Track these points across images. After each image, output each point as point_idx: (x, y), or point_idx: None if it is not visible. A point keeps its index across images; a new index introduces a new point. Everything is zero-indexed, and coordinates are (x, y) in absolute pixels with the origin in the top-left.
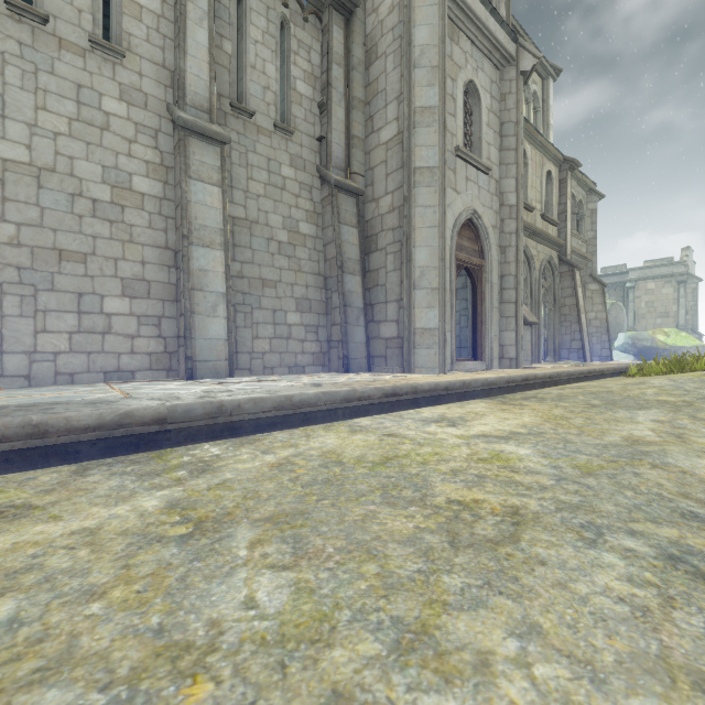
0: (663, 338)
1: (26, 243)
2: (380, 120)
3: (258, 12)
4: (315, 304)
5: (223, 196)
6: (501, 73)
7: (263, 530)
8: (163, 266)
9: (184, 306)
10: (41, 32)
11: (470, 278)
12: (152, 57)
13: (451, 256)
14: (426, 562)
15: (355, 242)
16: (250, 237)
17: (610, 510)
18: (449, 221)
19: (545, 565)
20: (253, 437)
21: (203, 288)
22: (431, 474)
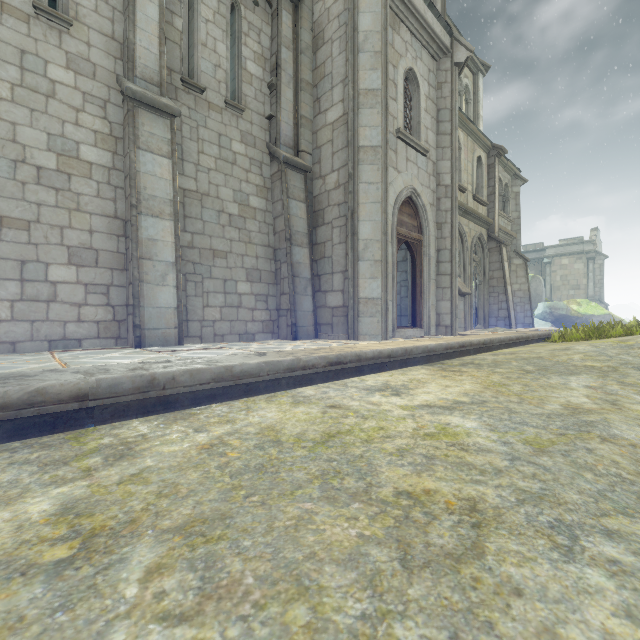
0: (576, 308)
1: None
2: (327, 102)
3: None
4: (265, 274)
5: (172, 168)
6: (438, 63)
7: (169, 548)
8: (112, 235)
9: (132, 275)
10: None
11: (410, 251)
12: (101, 28)
13: (392, 230)
14: (373, 598)
15: (303, 216)
16: (201, 209)
17: (576, 500)
18: (391, 198)
19: (523, 596)
20: (189, 411)
21: (152, 257)
22: (376, 455)
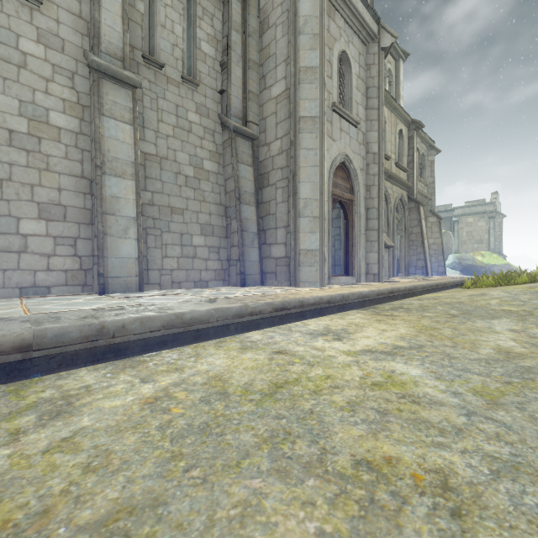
0: (481, 258)
1: None
2: (271, 79)
3: None
4: (217, 229)
5: (134, 133)
6: (367, 48)
7: None
8: (79, 192)
9: (97, 228)
10: None
11: (343, 209)
12: (69, 7)
13: (328, 191)
14: None
15: (250, 178)
16: (160, 171)
17: None
18: (327, 163)
19: None
20: (139, 358)
21: (115, 212)
22: (326, 410)
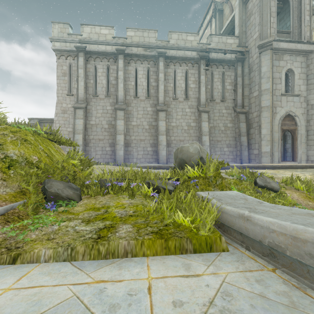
0: None
1: (176, 139)
2: (253, 90)
3: (216, 74)
4: (232, 145)
5: (208, 124)
6: (307, 57)
7: None
8: (196, 140)
9: None
10: (177, 101)
11: (290, 133)
12: (194, 97)
13: (278, 128)
14: None
15: (244, 127)
16: (214, 130)
17: None
18: (278, 117)
19: None
20: None
21: (204, 144)
22: None
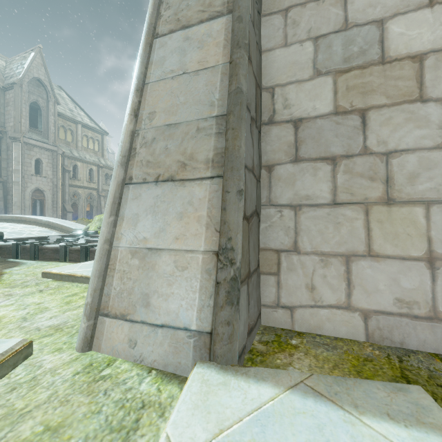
0: None
1: None
2: (10, 165)
3: None
4: None
5: None
6: (53, 153)
7: None
8: None
9: None
10: None
11: (41, 202)
12: None
13: (29, 198)
14: None
15: (1, 193)
16: None
17: None
18: (29, 190)
19: None
20: None
21: None
22: None
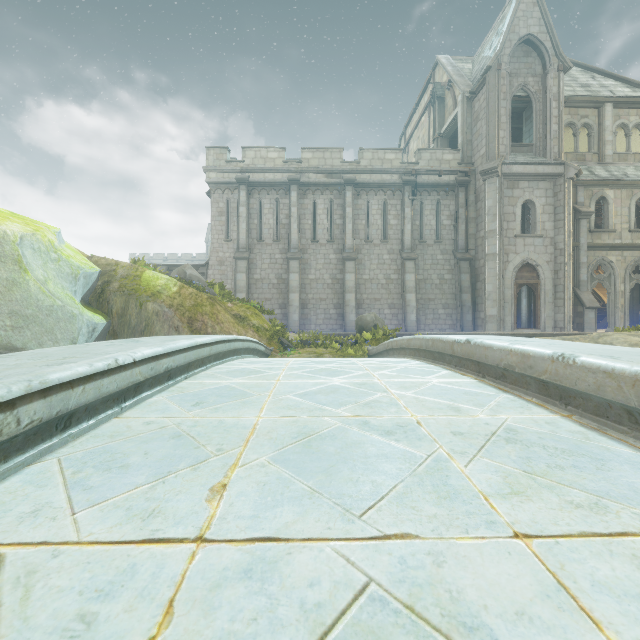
0: None
1: (369, 298)
2: (480, 227)
3: (428, 204)
4: (451, 305)
5: (415, 276)
6: (555, 181)
7: None
8: (398, 299)
9: (404, 311)
10: (371, 245)
11: (531, 289)
12: (395, 238)
13: (511, 283)
14: None
15: (468, 280)
16: (425, 285)
17: None
18: (510, 268)
19: None
20: None
21: (409, 305)
22: None
